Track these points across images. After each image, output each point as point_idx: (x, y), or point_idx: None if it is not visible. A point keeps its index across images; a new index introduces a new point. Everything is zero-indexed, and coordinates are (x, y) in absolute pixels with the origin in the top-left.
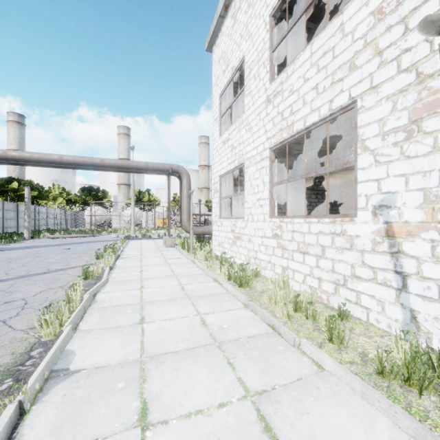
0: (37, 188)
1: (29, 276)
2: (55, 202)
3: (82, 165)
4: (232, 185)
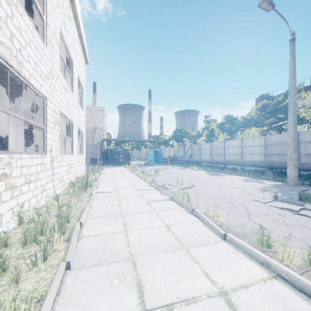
0: None
1: None
2: None
3: None
4: None
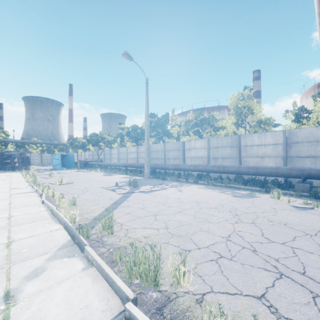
0: None
1: (120, 200)
2: None
3: None
4: None
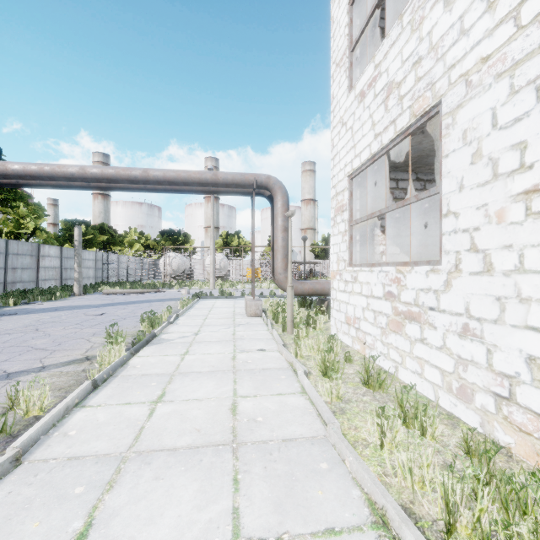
0: (110, 232)
1: None
2: (131, 249)
3: (115, 181)
4: (371, 198)
